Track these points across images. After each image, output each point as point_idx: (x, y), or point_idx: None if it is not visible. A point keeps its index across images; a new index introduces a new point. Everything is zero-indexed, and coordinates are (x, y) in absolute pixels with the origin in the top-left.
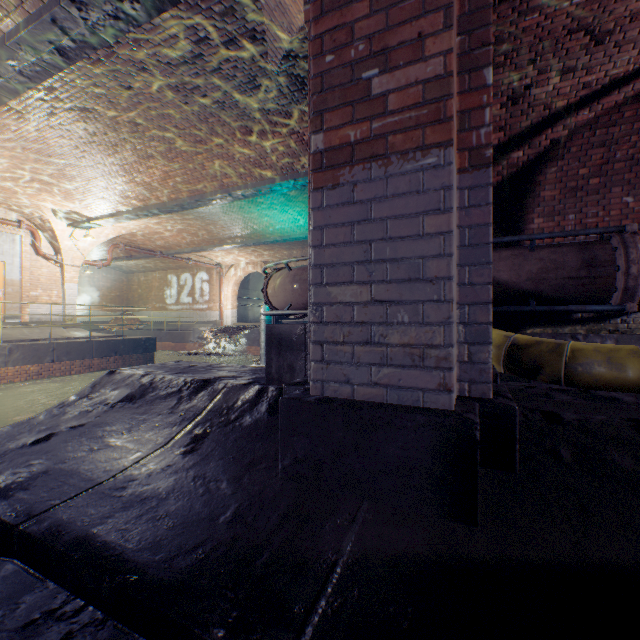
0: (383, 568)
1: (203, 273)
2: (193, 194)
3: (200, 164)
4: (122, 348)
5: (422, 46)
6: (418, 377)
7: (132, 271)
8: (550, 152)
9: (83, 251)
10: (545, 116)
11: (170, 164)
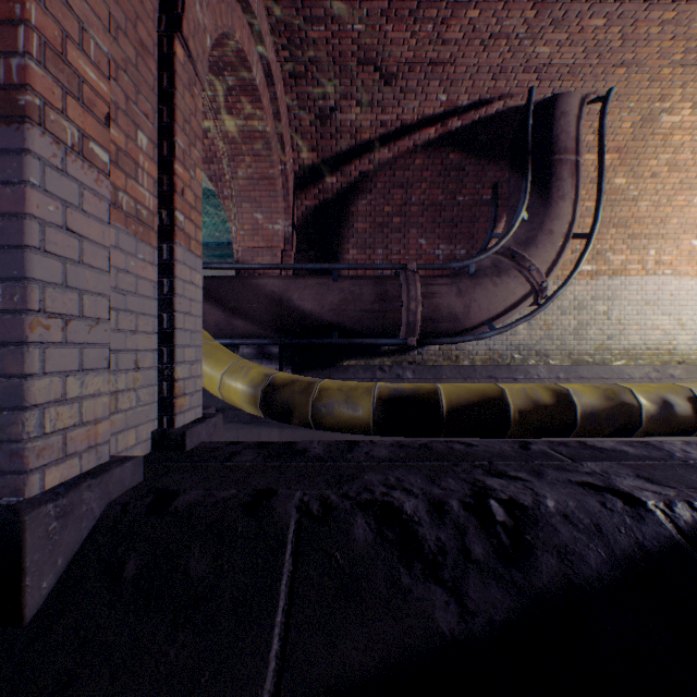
0: None
1: None
2: None
3: None
4: None
5: None
6: None
7: None
8: (361, 184)
9: None
10: (353, 146)
11: None
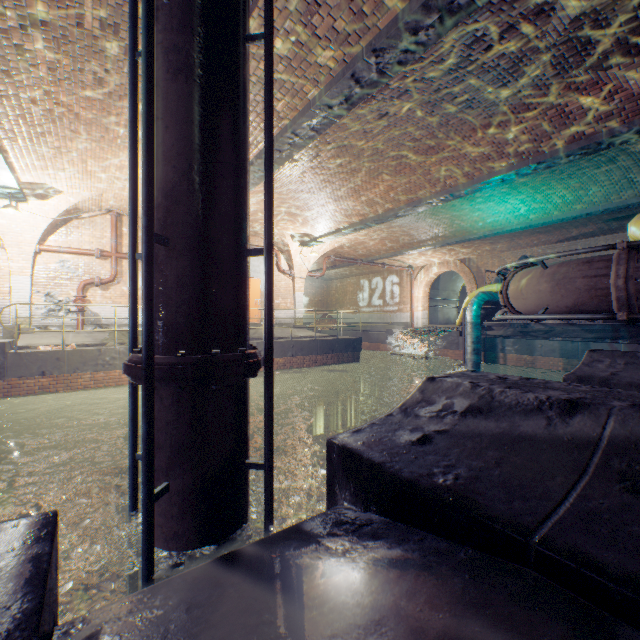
0: None
1: (393, 276)
2: (410, 201)
3: (425, 170)
4: (336, 347)
5: None
6: None
7: (330, 278)
8: None
9: (307, 265)
10: None
11: (395, 176)
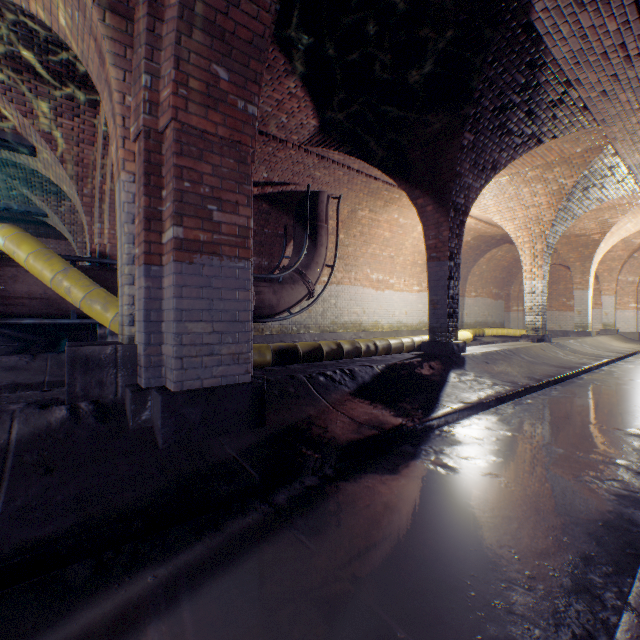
0: (251, 449)
1: None
2: None
3: None
4: None
5: (238, 208)
6: (237, 369)
7: None
8: None
9: None
10: None
11: None
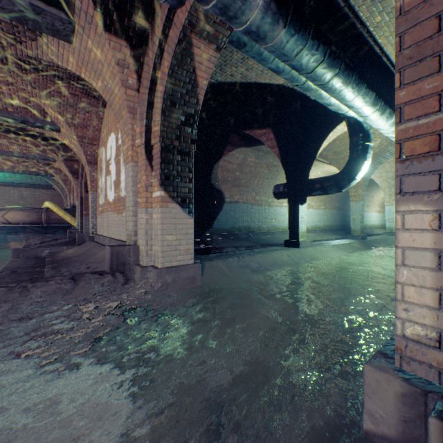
0: None
1: None
2: None
3: None
4: None
5: None
6: None
7: None
8: None
9: None
10: None
11: None
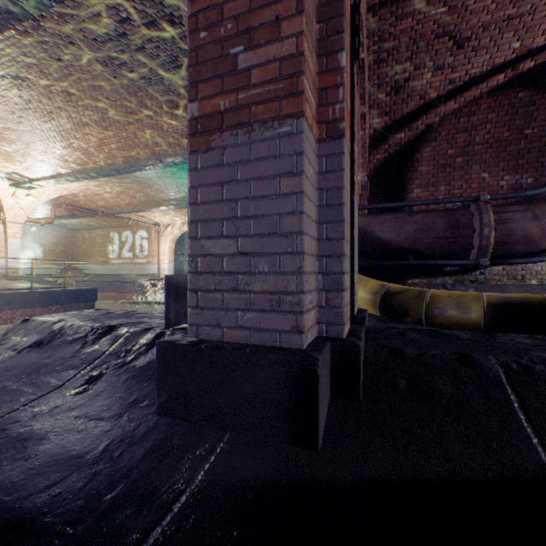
0: (225, 494)
1: (143, 231)
2: (128, 160)
3: (132, 133)
4: (63, 298)
5: (279, 28)
6: (276, 320)
7: (77, 229)
8: (425, 135)
9: (26, 209)
10: (421, 105)
11: (105, 132)
